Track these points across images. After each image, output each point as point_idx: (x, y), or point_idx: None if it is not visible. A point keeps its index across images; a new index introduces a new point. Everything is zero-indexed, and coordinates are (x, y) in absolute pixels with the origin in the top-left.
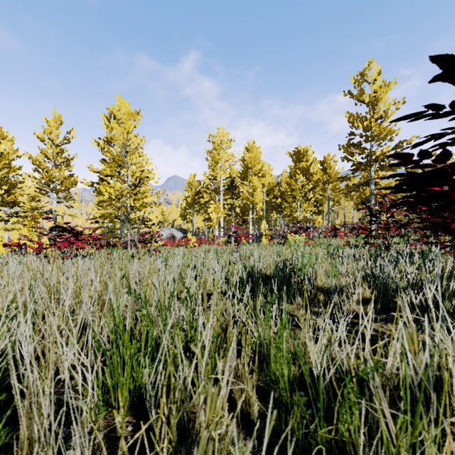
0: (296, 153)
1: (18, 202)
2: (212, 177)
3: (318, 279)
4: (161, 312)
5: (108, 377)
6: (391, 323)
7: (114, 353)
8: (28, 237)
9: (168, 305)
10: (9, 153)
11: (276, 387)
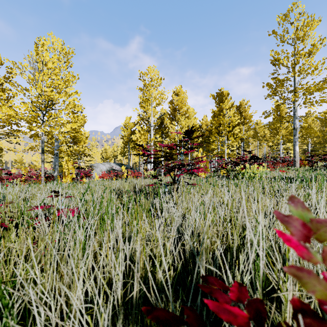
0: (219, 95)
1: None
2: None
3: None
4: None
5: None
6: None
7: None
8: None
9: None
10: None
11: None
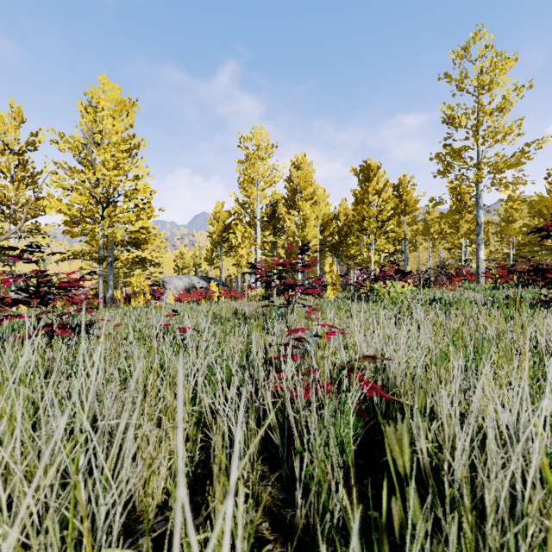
0: (365, 170)
1: None
2: None
3: None
4: None
5: None
6: None
7: None
8: None
9: None
10: None
11: None
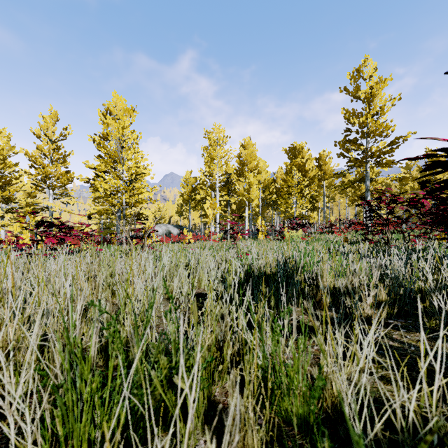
0: (292, 150)
1: (13, 198)
2: (209, 173)
3: (324, 279)
4: (137, 329)
5: (59, 423)
6: (413, 331)
7: (69, 389)
8: (12, 232)
9: (146, 319)
10: (4, 149)
11: (290, 430)
